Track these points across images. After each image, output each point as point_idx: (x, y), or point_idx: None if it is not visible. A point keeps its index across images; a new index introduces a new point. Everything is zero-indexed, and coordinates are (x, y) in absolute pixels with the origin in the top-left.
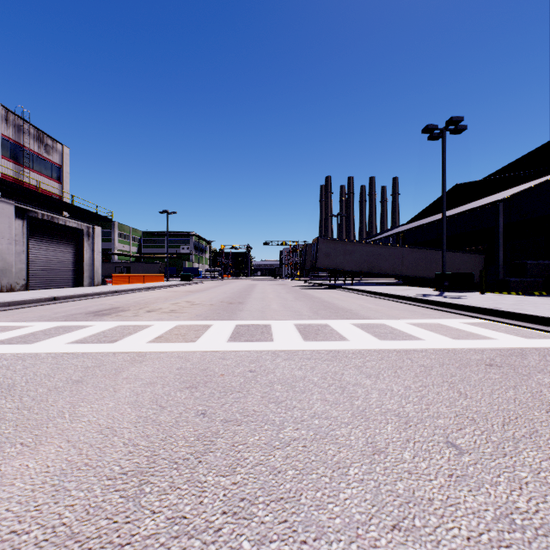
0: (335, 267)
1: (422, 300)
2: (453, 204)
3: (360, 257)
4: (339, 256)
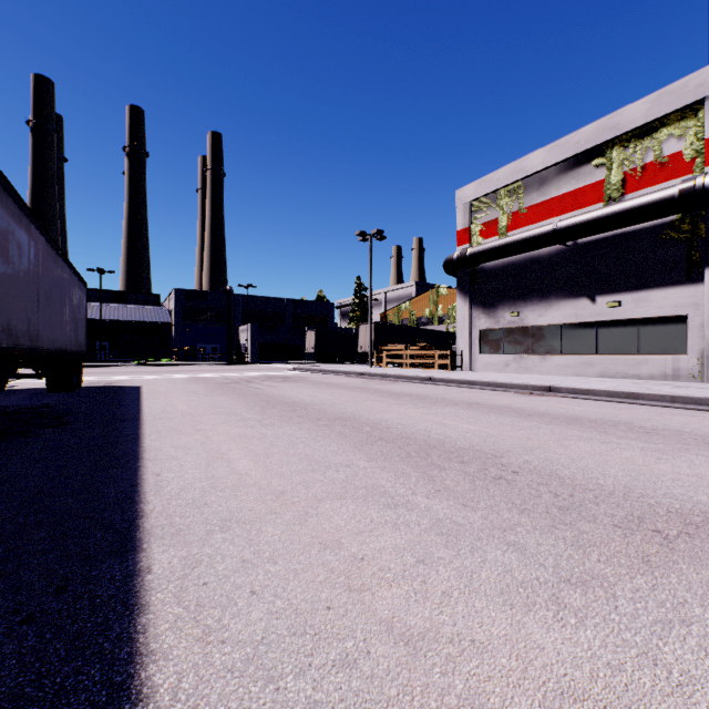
0: None
1: None
2: None
3: None
4: None
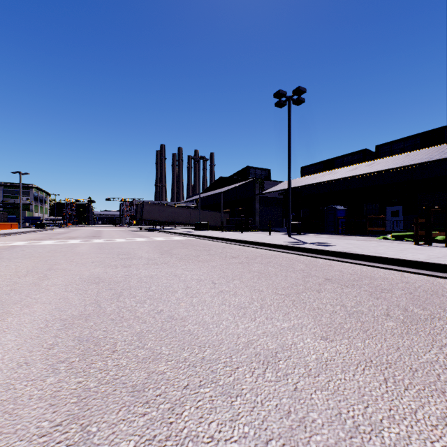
0: (154, 219)
1: (178, 233)
2: (219, 187)
3: (168, 213)
4: (156, 213)
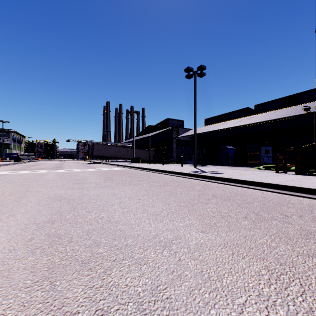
0: (101, 155)
1: (119, 165)
2: (148, 132)
3: (111, 151)
4: (103, 150)
